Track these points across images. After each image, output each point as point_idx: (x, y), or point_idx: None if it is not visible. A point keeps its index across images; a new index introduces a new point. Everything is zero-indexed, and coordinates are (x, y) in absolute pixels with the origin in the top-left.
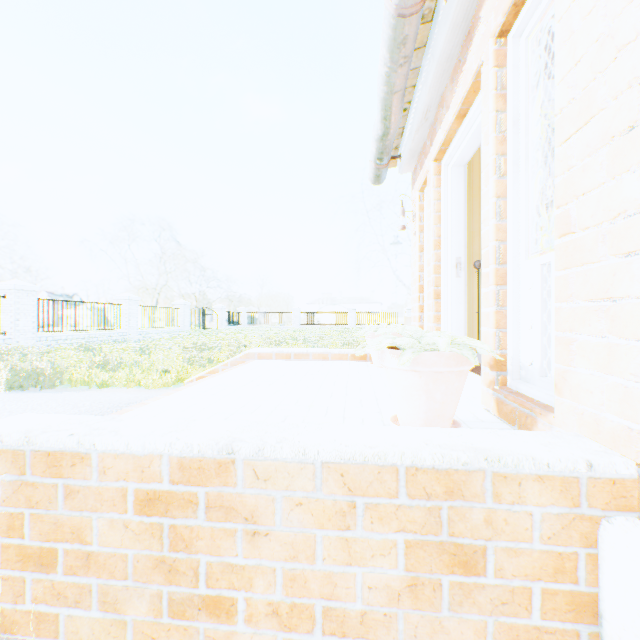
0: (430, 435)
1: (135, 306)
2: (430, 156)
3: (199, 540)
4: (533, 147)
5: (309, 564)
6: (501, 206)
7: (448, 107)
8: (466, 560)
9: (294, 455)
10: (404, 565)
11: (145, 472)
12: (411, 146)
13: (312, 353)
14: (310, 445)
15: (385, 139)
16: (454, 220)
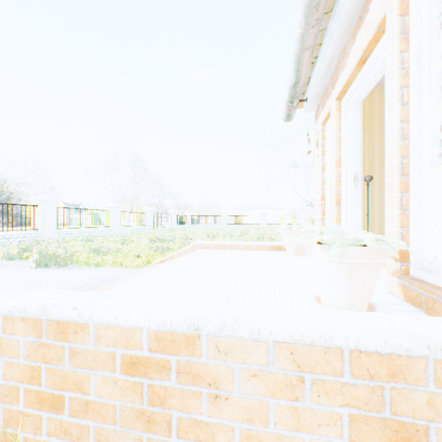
0: (364, 319)
1: (118, 211)
2: (332, 97)
3: (171, 398)
4: (435, 77)
5: (262, 426)
6: (404, 128)
7: (349, 57)
8: (408, 437)
9: (249, 334)
10: (348, 436)
11: (129, 341)
12: (316, 91)
13: (241, 245)
14: (262, 325)
15: (296, 86)
16: (352, 144)
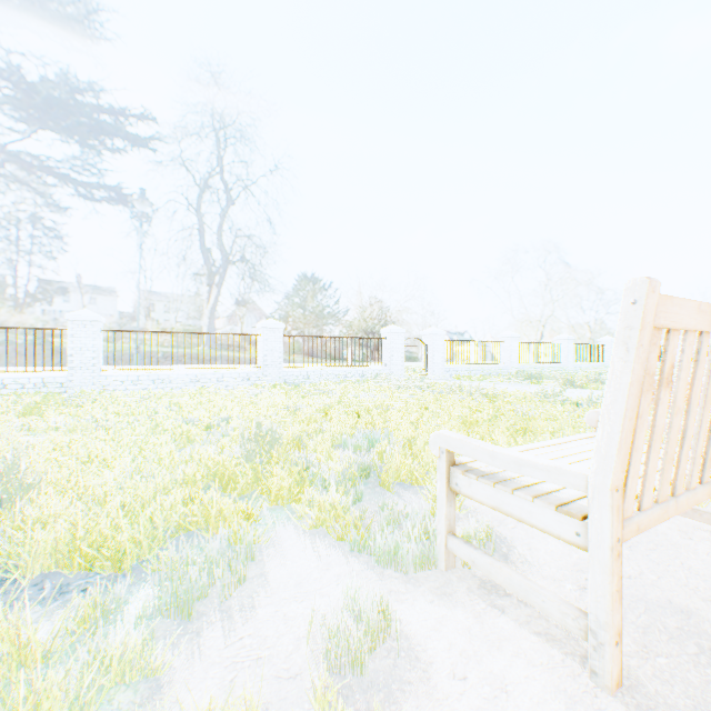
0: None
1: (570, 344)
2: None
3: None
4: None
5: None
6: None
7: None
8: None
9: None
10: None
11: None
12: None
13: None
14: None
15: None
16: None
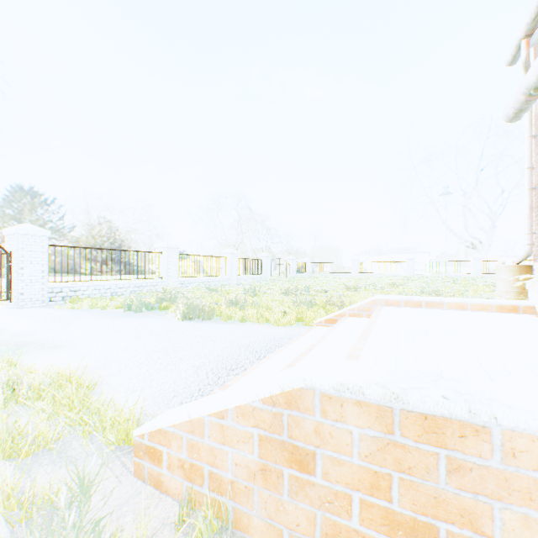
0: None
1: (235, 258)
2: None
3: None
4: None
5: None
6: None
7: None
8: None
9: None
10: None
11: None
12: None
13: (446, 302)
14: None
15: None
16: None
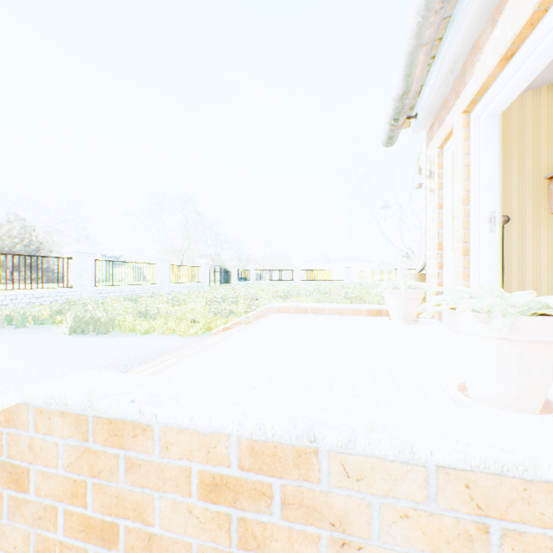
0: None
1: (167, 265)
2: (455, 110)
3: (273, 541)
4: None
5: None
6: None
7: (485, 52)
8: None
9: (396, 452)
10: None
11: (210, 452)
12: (430, 103)
13: (328, 308)
14: (415, 439)
15: (405, 98)
16: (487, 172)
